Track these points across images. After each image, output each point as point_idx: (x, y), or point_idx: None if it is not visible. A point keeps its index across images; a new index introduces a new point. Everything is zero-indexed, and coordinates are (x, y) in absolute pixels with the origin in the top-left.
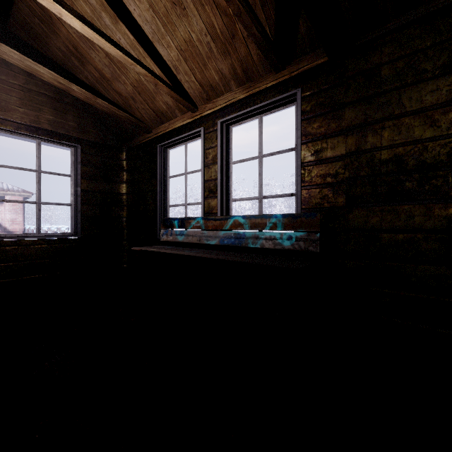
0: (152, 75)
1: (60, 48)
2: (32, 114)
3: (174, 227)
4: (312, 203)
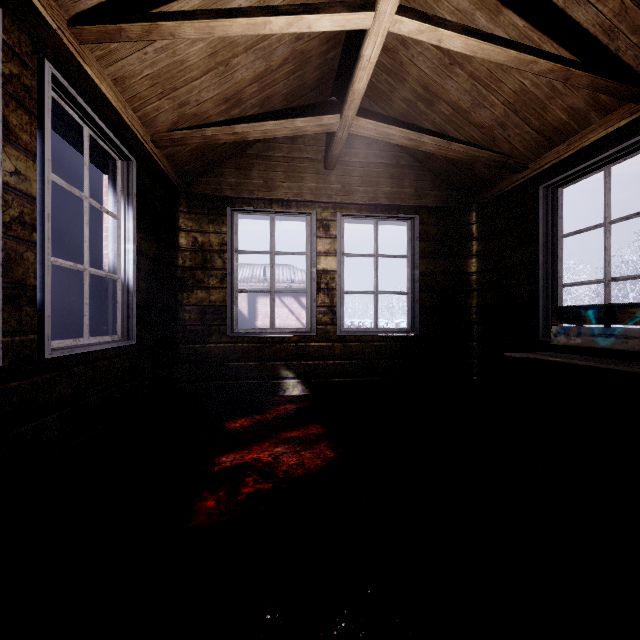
0: (564, 64)
1: (405, 98)
2: (371, 191)
3: (586, 322)
4: None
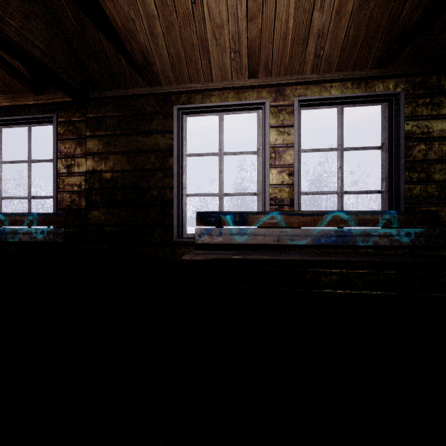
0: None
1: None
2: None
3: None
4: (65, 205)
